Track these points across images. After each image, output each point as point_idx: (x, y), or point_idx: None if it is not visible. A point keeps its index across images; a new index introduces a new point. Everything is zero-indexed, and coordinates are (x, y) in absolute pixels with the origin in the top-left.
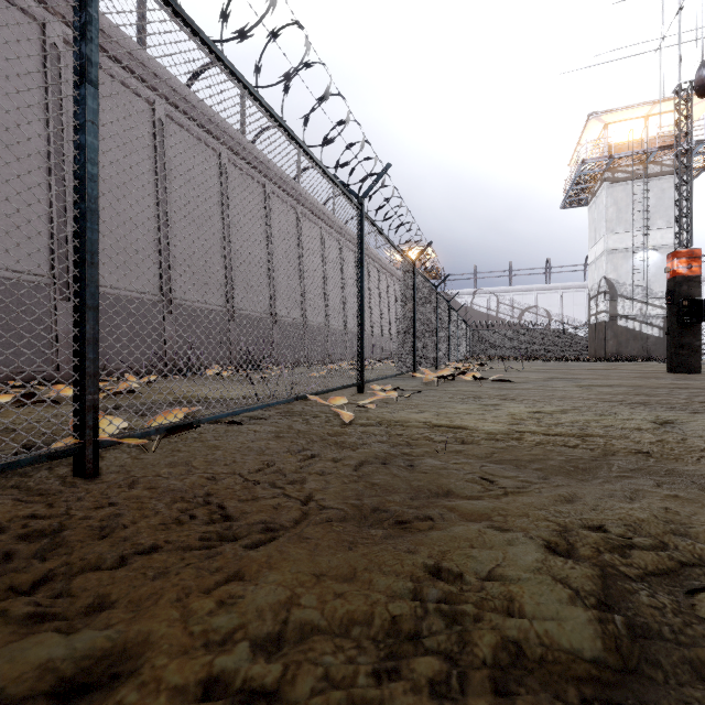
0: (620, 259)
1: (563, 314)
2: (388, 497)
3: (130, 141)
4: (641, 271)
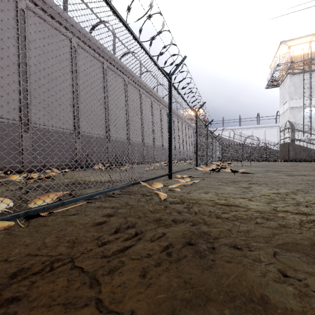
0: (296, 112)
1: (265, 139)
2: (203, 312)
3: (1, 1)
4: (307, 117)
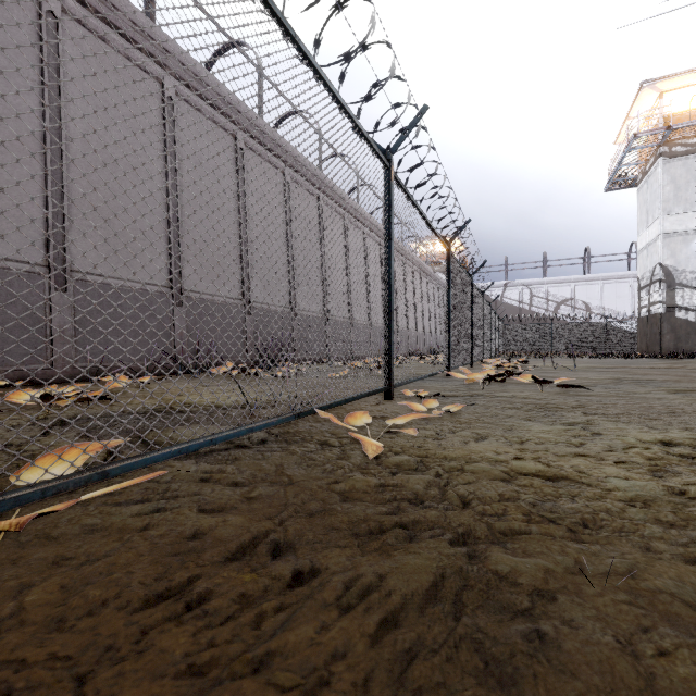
0: (679, 243)
1: (604, 307)
2: None
3: None
4: None
